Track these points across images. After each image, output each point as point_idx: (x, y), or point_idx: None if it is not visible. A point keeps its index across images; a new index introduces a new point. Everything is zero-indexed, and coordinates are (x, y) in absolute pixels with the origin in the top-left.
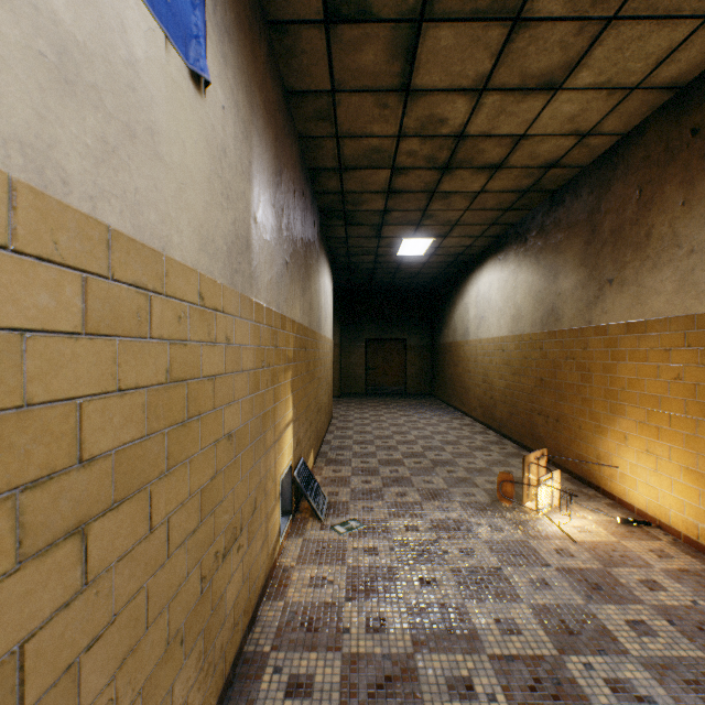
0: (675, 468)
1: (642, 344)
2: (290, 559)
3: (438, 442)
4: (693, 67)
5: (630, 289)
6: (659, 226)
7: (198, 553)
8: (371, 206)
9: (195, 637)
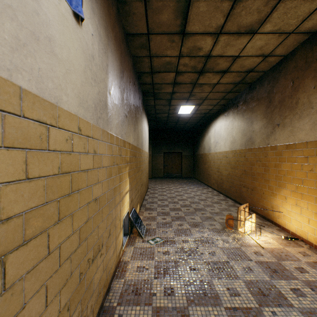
0: (310, 213)
1: (294, 154)
2: (127, 257)
3: (197, 199)
4: None
5: (288, 128)
6: (302, 98)
7: (78, 261)
8: (166, 90)
9: (76, 305)
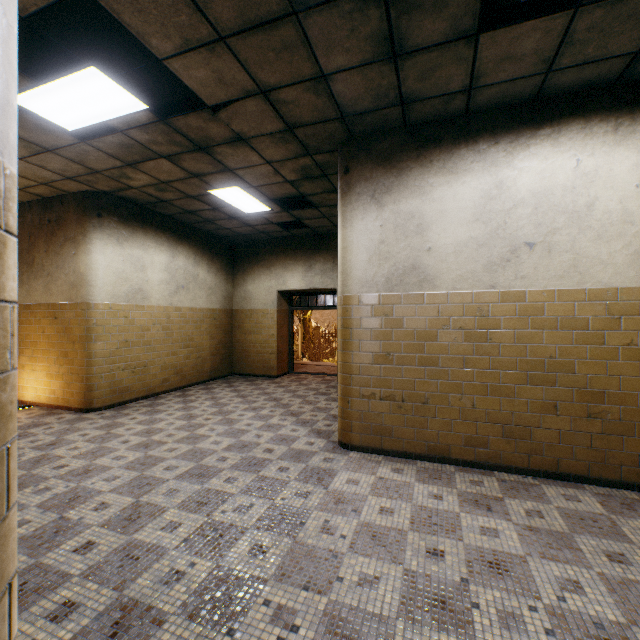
0: (44, 374)
1: (32, 316)
2: None
3: None
4: (47, 194)
5: (27, 286)
6: (38, 258)
7: None
8: None
9: None
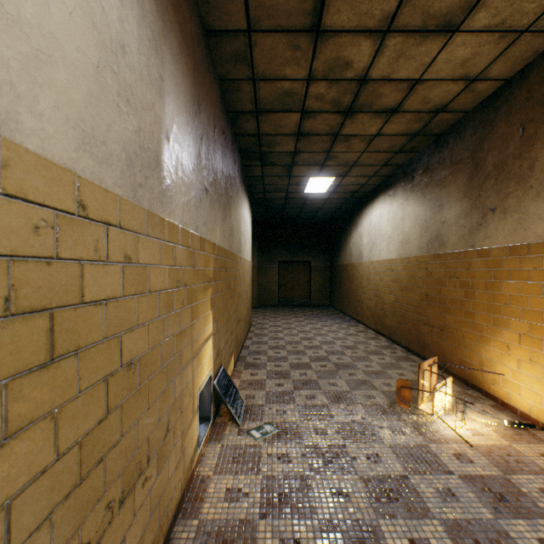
0: None
1: (525, 264)
2: (208, 467)
3: (339, 347)
4: None
5: (513, 216)
6: (543, 158)
7: (76, 519)
8: (283, 148)
9: None
